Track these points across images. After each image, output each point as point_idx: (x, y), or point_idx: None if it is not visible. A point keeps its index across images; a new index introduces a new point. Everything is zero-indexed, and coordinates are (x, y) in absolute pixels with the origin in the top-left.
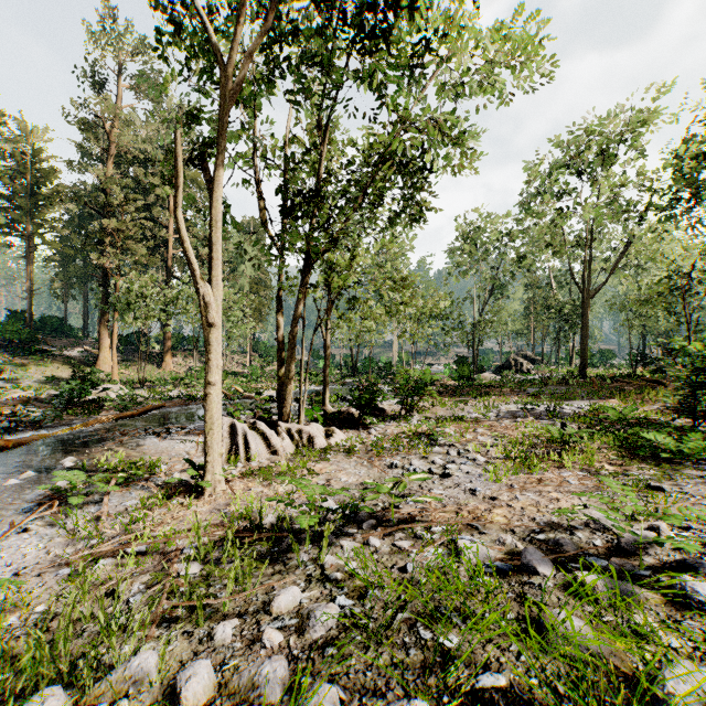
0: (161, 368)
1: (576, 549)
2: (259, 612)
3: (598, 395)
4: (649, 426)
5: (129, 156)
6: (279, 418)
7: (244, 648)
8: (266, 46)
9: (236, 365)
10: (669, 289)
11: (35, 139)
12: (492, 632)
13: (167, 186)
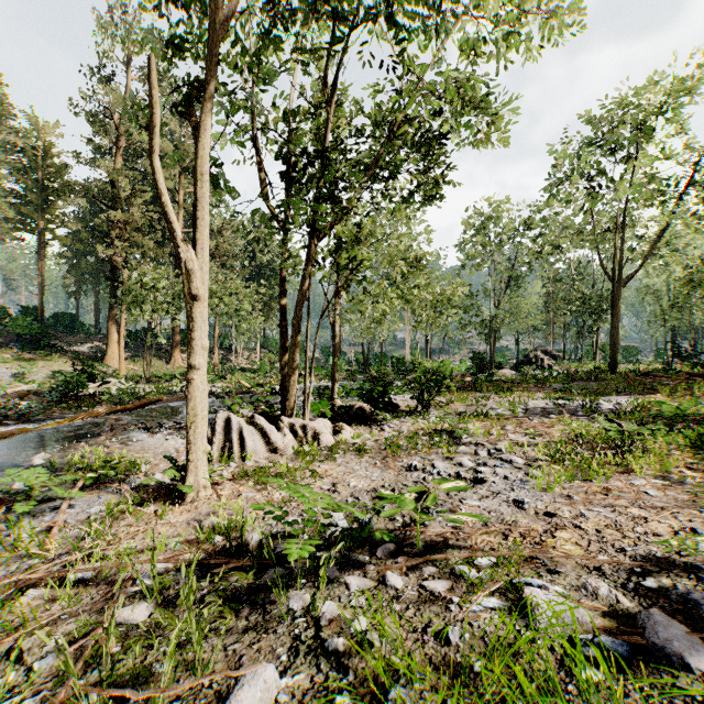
0: (170, 364)
1: None
2: None
3: (637, 390)
4: None
5: (137, 148)
6: (282, 412)
7: None
8: None
9: (246, 362)
10: None
11: (46, 135)
12: None
13: (141, 132)
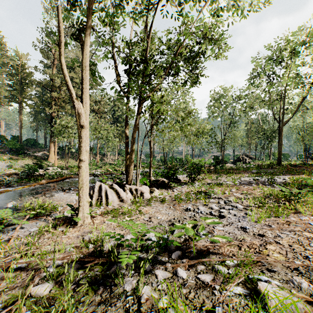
0: (77, 161)
1: None
2: None
3: (292, 173)
4: None
5: None
6: (126, 183)
7: None
8: None
9: (111, 160)
10: None
11: (23, 59)
12: None
13: (56, 46)
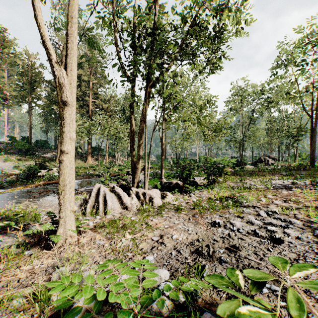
0: (86, 163)
1: None
2: None
3: None
4: None
5: None
6: (132, 185)
7: None
8: None
9: (121, 162)
10: None
11: (32, 59)
12: None
13: None
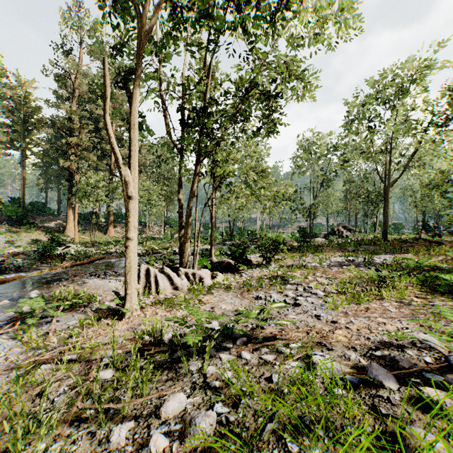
0: (106, 235)
1: (410, 365)
2: (151, 416)
3: (397, 251)
4: (440, 271)
5: (86, 97)
6: (180, 265)
7: (134, 451)
8: (171, 11)
9: (155, 233)
10: (443, 181)
11: (26, 87)
12: (354, 447)
13: (98, 99)
